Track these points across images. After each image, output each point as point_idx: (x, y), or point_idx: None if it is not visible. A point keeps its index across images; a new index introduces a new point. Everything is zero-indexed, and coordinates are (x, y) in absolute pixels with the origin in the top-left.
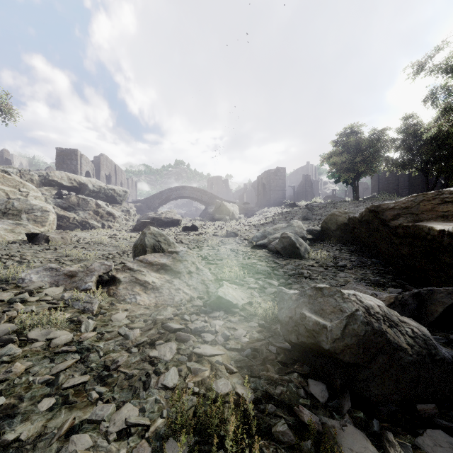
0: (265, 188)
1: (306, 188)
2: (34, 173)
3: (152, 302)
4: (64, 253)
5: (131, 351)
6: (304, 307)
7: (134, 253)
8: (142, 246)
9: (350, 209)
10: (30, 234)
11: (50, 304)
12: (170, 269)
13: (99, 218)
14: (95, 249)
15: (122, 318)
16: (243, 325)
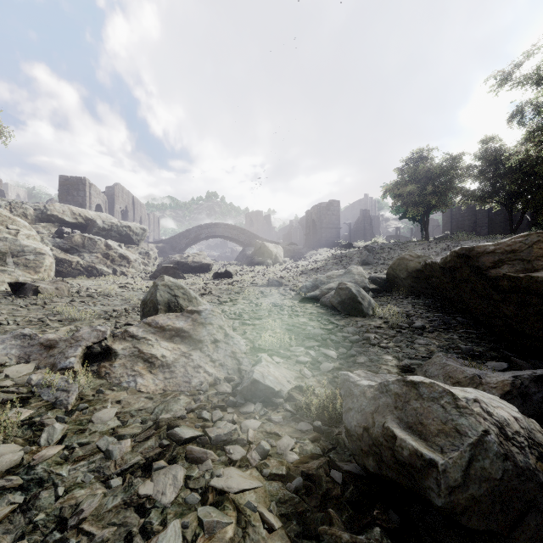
0: (315, 226)
1: (364, 226)
2: (28, 206)
3: (159, 388)
4: (52, 309)
5: (110, 484)
6: (388, 415)
7: (143, 311)
8: (153, 303)
9: (420, 251)
10: (13, 284)
11: (7, 393)
12: (189, 336)
13: (109, 262)
14: (98, 304)
15: (109, 417)
16: (290, 428)
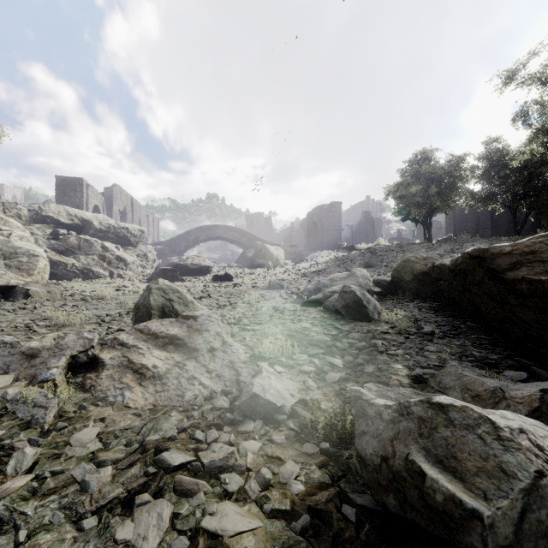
0: (316, 228)
1: (366, 228)
2: (22, 207)
3: (148, 402)
4: (41, 314)
5: (82, 526)
6: (411, 444)
7: (135, 316)
8: (146, 308)
9: (423, 253)
10: (3, 287)
11: None
12: (183, 344)
13: (106, 264)
14: (91, 308)
15: (89, 438)
16: (294, 451)
